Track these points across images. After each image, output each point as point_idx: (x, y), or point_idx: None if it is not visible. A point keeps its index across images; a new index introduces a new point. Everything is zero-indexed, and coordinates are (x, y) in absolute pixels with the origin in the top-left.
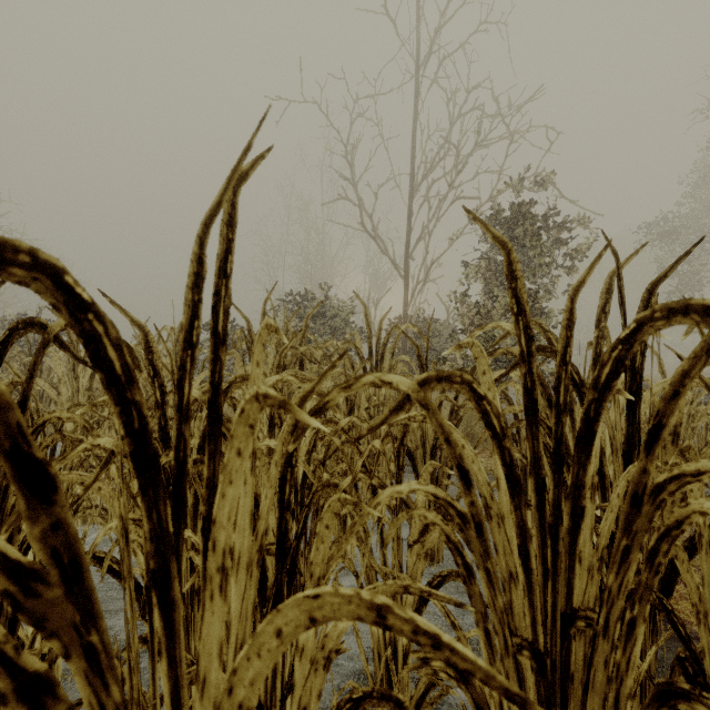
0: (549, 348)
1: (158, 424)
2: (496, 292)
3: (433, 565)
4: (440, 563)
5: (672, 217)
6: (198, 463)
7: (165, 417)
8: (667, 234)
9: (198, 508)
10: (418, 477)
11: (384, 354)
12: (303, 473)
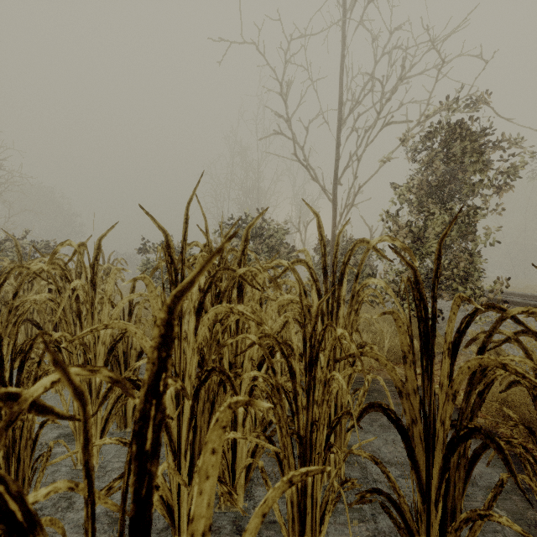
0: None
1: None
2: (433, 209)
3: None
4: None
5: None
6: None
7: None
8: None
9: None
10: (416, 467)
11: (344, 276)
12: None
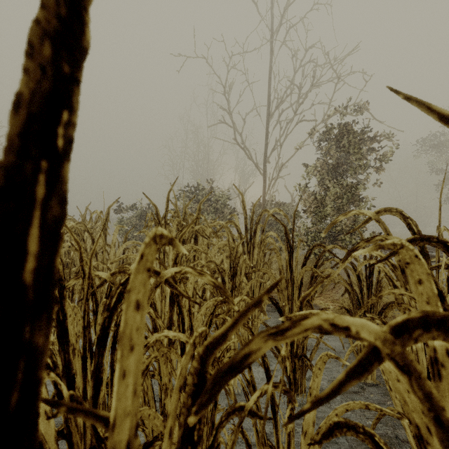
0: (435, 239)
1: (55, 319)
2: (329, 184)
3: (297, 394)
4: (303, 393)
5: (439, 135)
6: (73, 401)
7: (64, 311)
8: (436, 146)
9: (97, 400)
10: None
11: (256, 230)
12: None
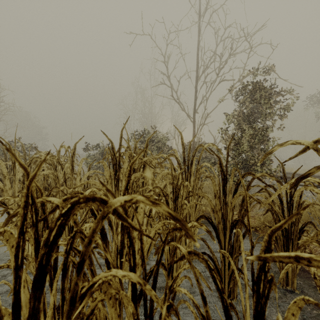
0: None
1: None
2: (244, 128)
3: (230, 299)
4: (235, 298)
5: None
6: None
7: None
8: None
9: None
10: (220, 242)
11: (193, 162)
12: (152, 284)
